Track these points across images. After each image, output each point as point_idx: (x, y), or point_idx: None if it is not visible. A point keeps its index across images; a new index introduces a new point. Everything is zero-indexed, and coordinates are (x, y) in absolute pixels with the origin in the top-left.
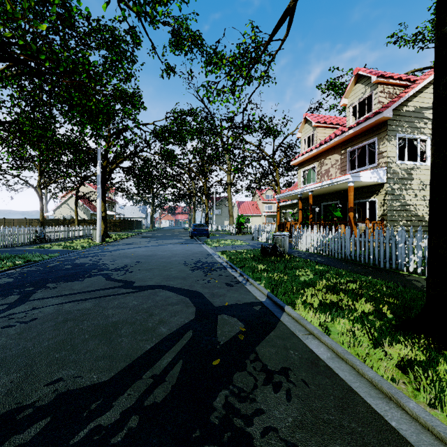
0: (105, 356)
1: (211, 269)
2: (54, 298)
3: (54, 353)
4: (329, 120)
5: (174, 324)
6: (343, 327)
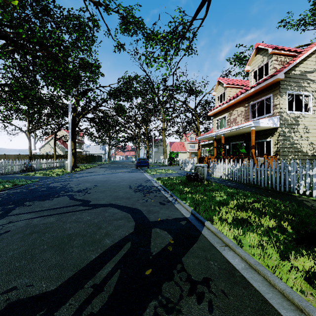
0: (56, 265)
1: (149, 191)
2: (27, 214)
3: (15, 262)
4: (236, 82)
5: (117, 236)
6: (253, 240)
